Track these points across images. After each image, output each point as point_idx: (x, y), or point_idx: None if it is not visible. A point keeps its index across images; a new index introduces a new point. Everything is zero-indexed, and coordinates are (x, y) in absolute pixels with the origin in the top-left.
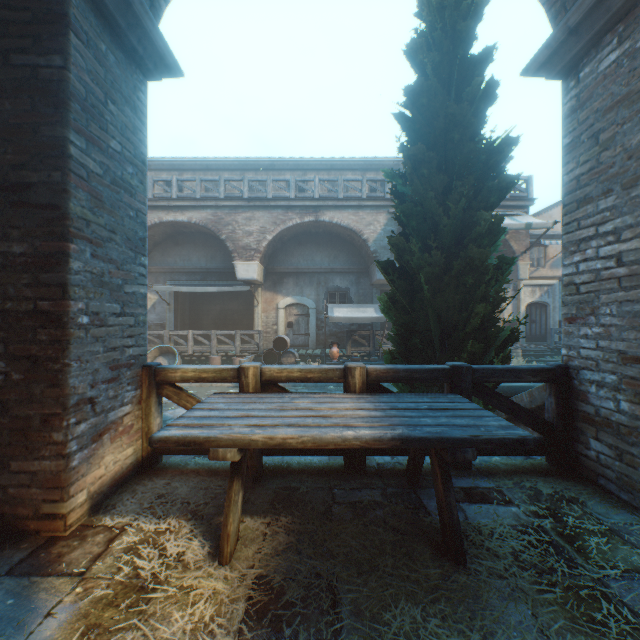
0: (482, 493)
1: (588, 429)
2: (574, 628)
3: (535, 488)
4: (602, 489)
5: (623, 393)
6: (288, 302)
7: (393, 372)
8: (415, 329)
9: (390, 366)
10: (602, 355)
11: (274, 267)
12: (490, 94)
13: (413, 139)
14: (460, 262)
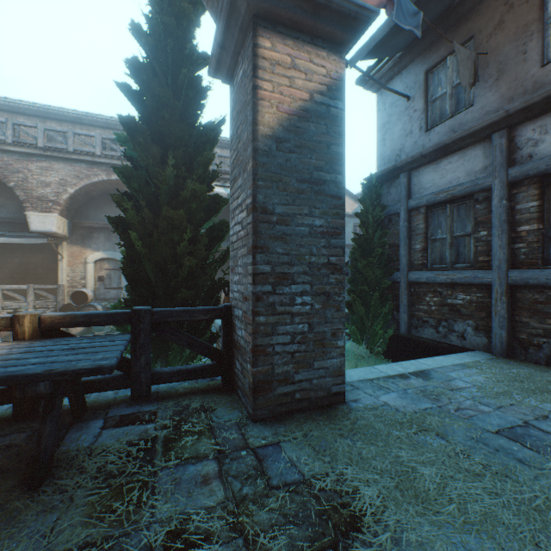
0: (137, 417)
1: (236, 353)
2: (84, 521)
3: (189, 404)
4: (239, 397)
5: (243, 323)
6: (99, 256)
7: (71, 318)
8: (140, 279)
9: (70, 312)
10: (239, 296)
11: (82, 221)
12: (196, 86)
13: (139, 110)
14: (162, 221)
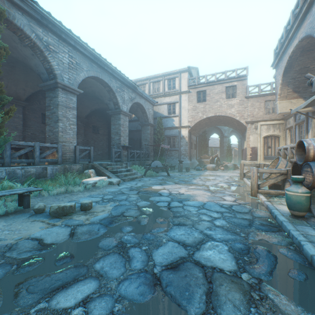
0: None
1: None
2: None
3: None
4: None
5: None
6: None
7: None
8: None
9: None
10: None
11: None
12: None
13: None
14: None
